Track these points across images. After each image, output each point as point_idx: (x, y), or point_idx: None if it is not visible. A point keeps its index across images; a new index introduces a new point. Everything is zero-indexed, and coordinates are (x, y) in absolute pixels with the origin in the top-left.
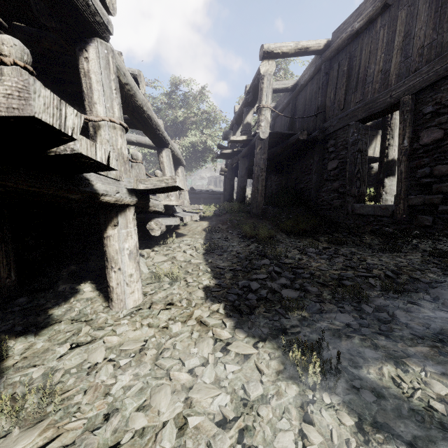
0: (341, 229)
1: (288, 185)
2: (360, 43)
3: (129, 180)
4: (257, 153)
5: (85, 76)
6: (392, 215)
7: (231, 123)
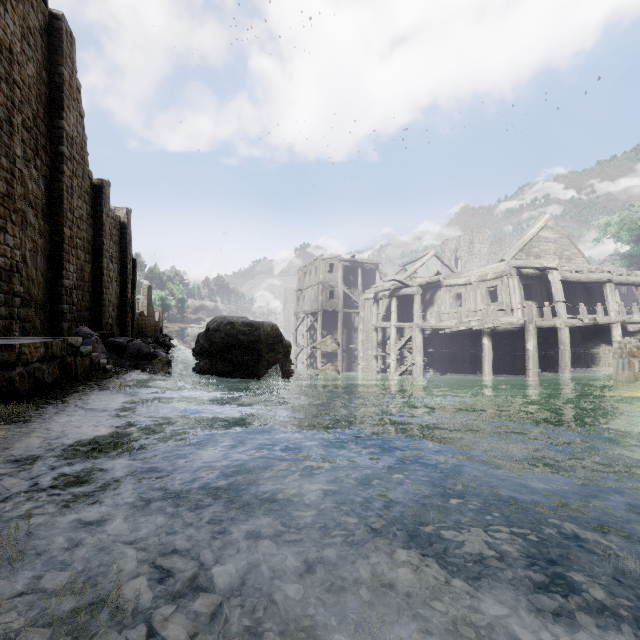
0: None
1: None
2: None
3: (618, 317)
4: None
5: (605, 293)
6: None
7: None
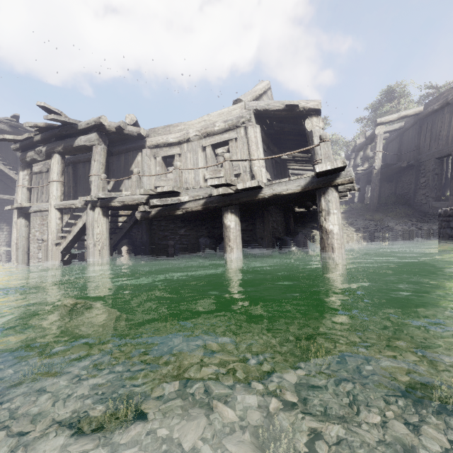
0: (429, 216)
1: (396, 190)
2: (437, 116)
3: None
4: (373, 176)
5: None
6: (447, 207)
7: (352, 149)
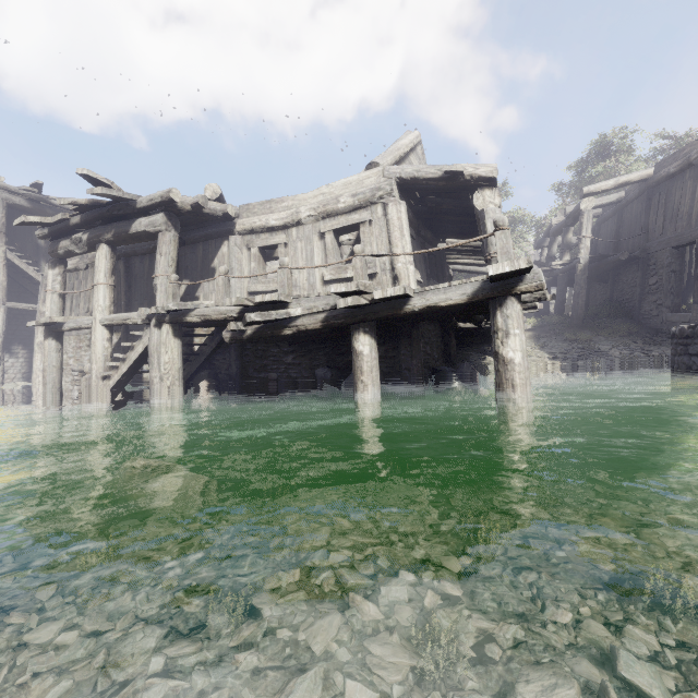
0: (662, 335)
1: (613, 295)
2: (675, 184)
3: None
4: (577, 275)
5: None
6: (689, 321)
7: (545, 231)
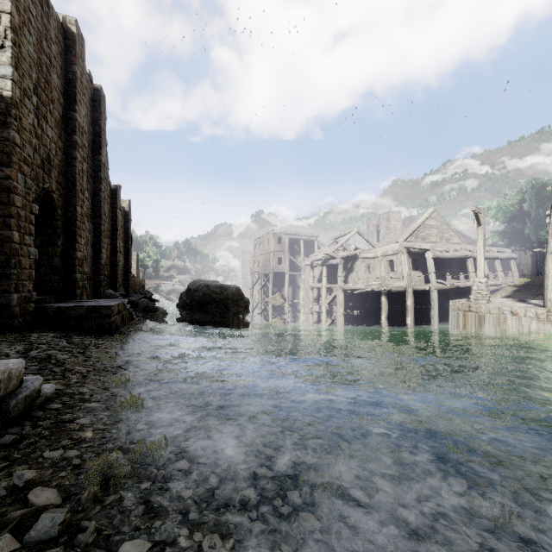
0: None
1: None
2: None
3: None
4: None
5: (467, 265)
6: None
7: None
